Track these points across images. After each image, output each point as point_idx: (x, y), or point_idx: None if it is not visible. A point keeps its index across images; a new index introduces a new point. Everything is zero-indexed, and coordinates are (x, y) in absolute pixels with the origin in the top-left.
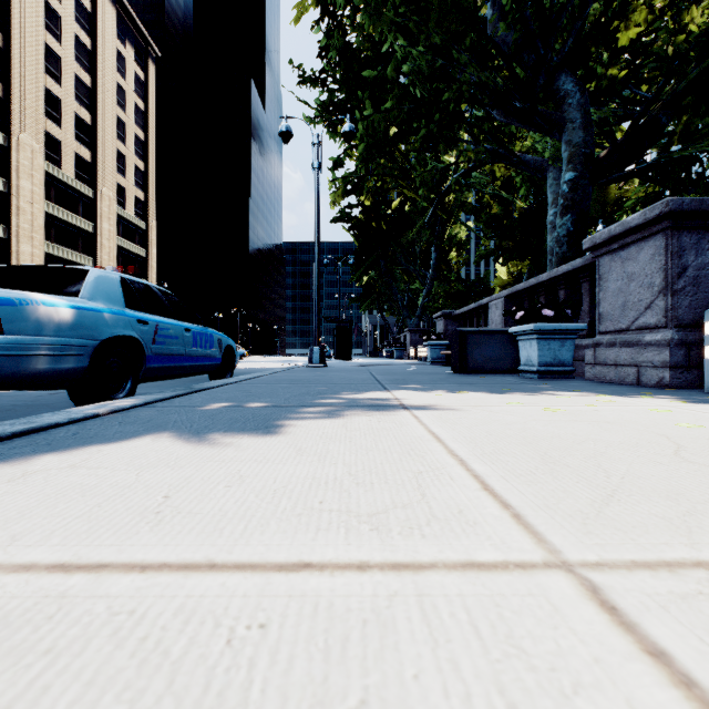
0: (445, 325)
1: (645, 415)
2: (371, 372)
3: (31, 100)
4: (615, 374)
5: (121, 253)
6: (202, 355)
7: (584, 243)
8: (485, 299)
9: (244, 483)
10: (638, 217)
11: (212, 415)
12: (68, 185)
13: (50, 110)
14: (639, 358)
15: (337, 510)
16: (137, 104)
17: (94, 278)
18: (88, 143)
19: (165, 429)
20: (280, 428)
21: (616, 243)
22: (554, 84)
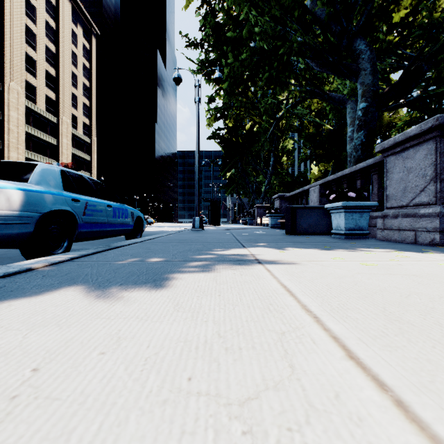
0: (280, 203)
1: (439, 269)
2: (233, 234)
3: (17, 61)
4: (398, 236)
5: (74, 158)
6: (119, 222)
7: (376, 147)
8: (307, 186)
9: (118, 348)
10: (415, 129)
11: (116, 269)
12: (40, 115)
13: (29, 67)
14: (416, 225)
15: (205, 392)
16: (85, 64)
17: (40, 170)
18: (53, 88)
19: (75, 282)
20: (165, 281)
21: (399, 147)
22: (352, 46)
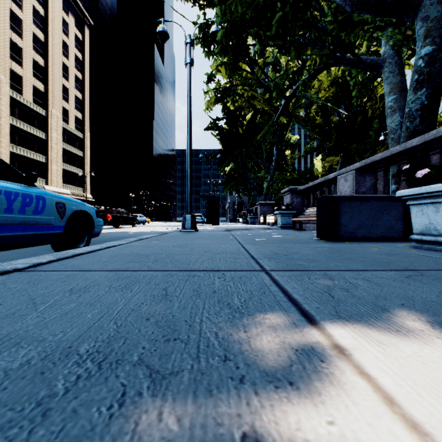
0: (291, 198)
1: None
2: (238, 239)
3: None
4: None
5: (65, 153)
6: (11, 222)
7: None
8: (332, 174)
9: None
10: None
11: None
12: (27, 107)
13: (14, 55)
14: None
15: None
16: (77, 55)
17: None
18: (42, 79)
19: None
20: None
21: None
22: None
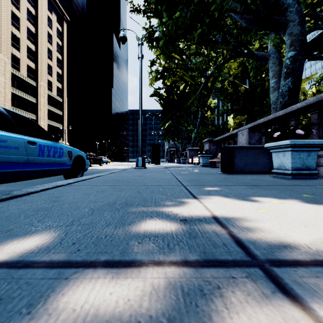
0: (209, 146)
1: None
2: (172, 173)
3: (4, 38)
4: None
5: (50, 113)
6: (49, 162)
7: None
8: (235, 130)
9: None
10: None
11: None
12: (23, 80)
13: (14, 43)
14: None
15: None
16: (58, 42)
17: None
18: (33, 60)
19: None
20: None
21: None
22: (280, 0)
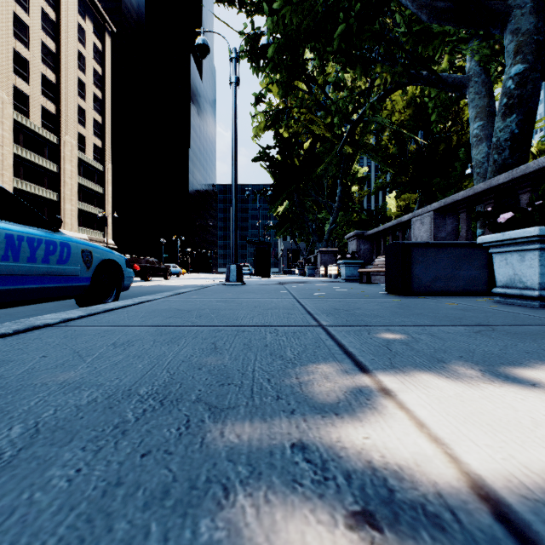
0: (358, 244)
1: None
2: (293, 294)
3: (2, 59)
4: None
5: (82, 189)
6: (34, 272)
7: None
8: (407, 216)
9: None
10: None
11: None
12: (35, 132)
13: (19, 69)
14: None
15: None
16: (96, 69)
17: None
18: (53, 98)
19: None
20: None
21: None
22: None
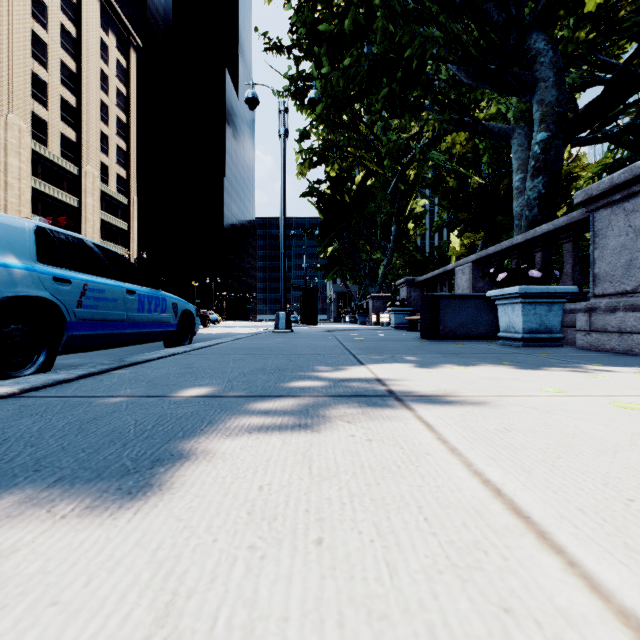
0: (408, 291)
1: None
2: (338, 339)
3: (19, 83)
4: (619, 343)
5: (104, 226)
6: (150, 320)
7: (575, 196)
8: (451, 265)
9: None
10: None
11: (88, 421)
12: (54, 163)
13: (37, 92)
14: None
15: None
16: (120, 89)
17: None
18: (73, 124)
19: None
20: (180, 465)
21: (619, 193)
22: (525, 43)
